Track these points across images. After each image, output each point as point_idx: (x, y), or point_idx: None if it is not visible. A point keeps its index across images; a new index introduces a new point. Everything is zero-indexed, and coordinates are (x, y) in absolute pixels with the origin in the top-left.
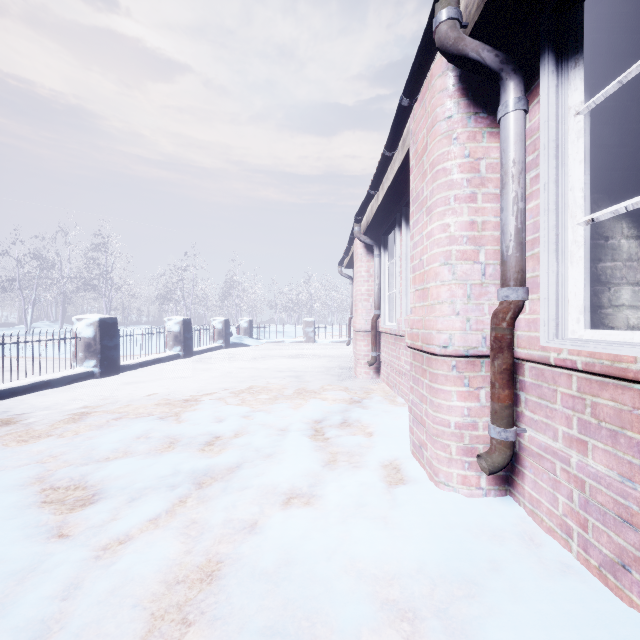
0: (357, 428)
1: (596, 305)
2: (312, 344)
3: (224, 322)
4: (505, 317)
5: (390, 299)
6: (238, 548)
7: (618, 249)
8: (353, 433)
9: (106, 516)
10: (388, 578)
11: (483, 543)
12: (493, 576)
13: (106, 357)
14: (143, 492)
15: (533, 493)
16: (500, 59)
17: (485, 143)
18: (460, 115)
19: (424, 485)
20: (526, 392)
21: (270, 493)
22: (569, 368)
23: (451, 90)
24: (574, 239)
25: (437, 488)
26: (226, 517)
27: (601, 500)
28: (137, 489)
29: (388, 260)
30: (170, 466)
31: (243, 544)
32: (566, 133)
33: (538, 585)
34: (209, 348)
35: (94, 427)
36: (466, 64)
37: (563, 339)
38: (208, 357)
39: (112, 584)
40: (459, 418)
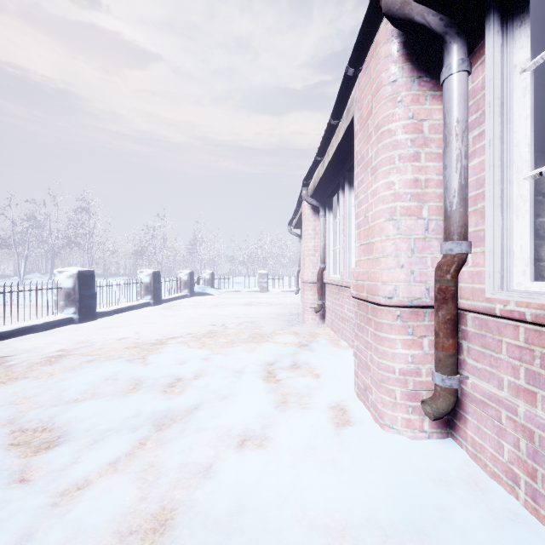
0: (306, 370)
1: (535, 258)
2: (265, 293)
3: (189, 274)
4: (449, 269)
5: (334, 254)
6: (192, 494)
7: None
8: (302, 375)
9: (68, 460)
10: (340, 528)
11: (430, 489)
12: (444, 526)
13: (84, 305)
14: (105, 434)
15: (476, 438)
16: (444, 22)
17: (428, 105)
18: (404, 79)
19: (370, 427)
20: (469, 341)
21: (225, 435)
22: (516, 319)
23: (396, 56)
24: (520, 193)
25: (382, 430)
26: (182, 461)
27: None
28: (100, 431)
29: (332, 219)
30: (133, 408)
31: (197, 490)
32: (511, 90)
33: (490, 537)
34: (176, 297)
35: (68, 369)
36: (411, 28)
37: (508, 291)
38: (175, 305)
39: (64, 536)
40: (403, 365)
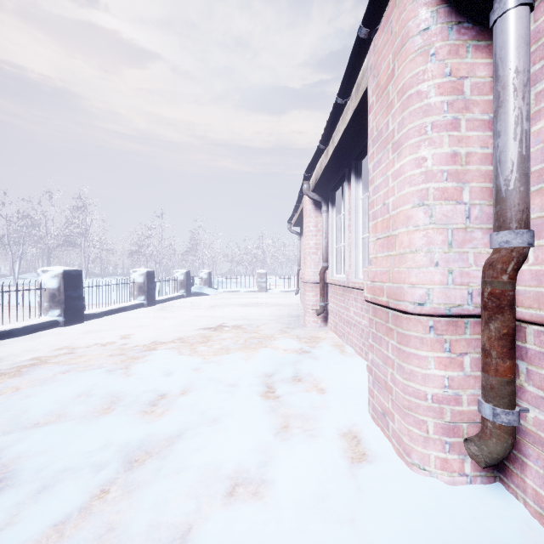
0: (309, 383)
1: None
2: (264, 293)
3: (185, 274)
4: (506, 268)
5: (337, 252)
6: None
7: None
8: (305, 390)
9: (0, 520)
10: None
11: None
12: None
13: (70, 307)
14: (60, 477)
15: (542, 492)
16: None
17: (470, 59)
18: (439, 25)
19: (393, 466)
20: (529, 362)
21: (211, 478)
22: None
23: None
24: None
25: (409, 471)
26: (152, 521)
27: None
28: (54, 472)
29: (335, 215)
30: (102, 436)
31: None
32: None
33: None
34: (171, 297)
35: (37, 383)
36: None
37: None
38: (170, 305)
39: None
40: (438, 389)
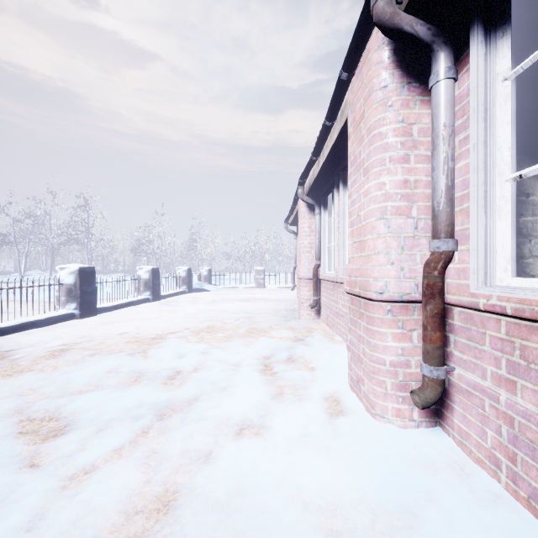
0: (301, 363)
1: (518, 255)
2: (262, 289)
3: (187, 271)
4: (436, 266)
5: (329, 251)
6: (193, 478)
7: (537, 205)
8: (298, 368)
9: (75, 447)
10: (332, 508)
11: (418, 473)
12: (429, 507)
13: (85, 301)
14: (110, 423)
15: (462, 426)
16: (432, 32)
17: (417, 110)
18: (395, 85)
19: (362, 417)
20: (455, 334)
21: (224, 424)
22: (498, 313)
23: (386, 62)
24: (502, 194)
25: (374, 420)
26: (183, 447)
27: (530, 437)
28: (104, 420)
29: (327, 217)
30: (135, 399)
31: (198, 474)
32: (494, 97)
33: (472, 516)
34: (174, 293)
35: (71, 363)
36: (401, 37)
37: (491, 286)
38: (173, 300)
39: (75, 515)
40: (394, 357)
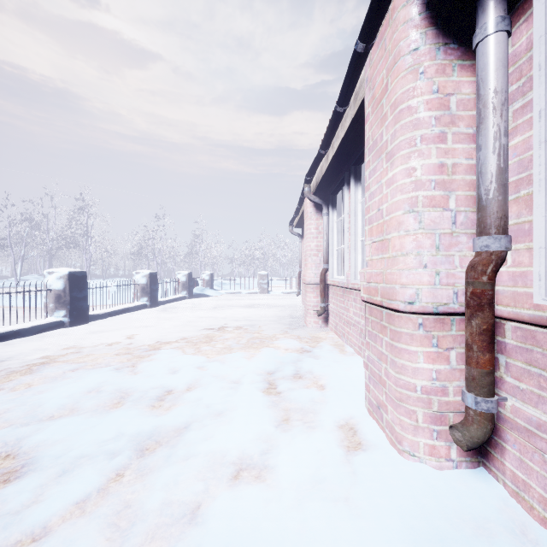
0: (309, 380)
1: None
2: (266, 295)
3: (188, 275)
4: (485, 270)
5: (338, 254)
6: None
7: None
8: (306, 386)
9: (27, 498)
10: None
11: (468, 541)
12: None
13: (75, 308)
14: (78, 463)
15: (518, 473)
16: None
17: (456, 77)
18: (428, 46)
19: (386, 453)
20: (507, 355)
21: (218, 464)
22: None
23: (417, 19)
24: None
25: (401, 457)
26: (165, 499)
27: None
28: (72, 458)
29: (336, 218)
30: (114, 428)
31: (180, 543)
32: None
33: None
34: (174, 298)
35: (48, 380)
36: None
37: None
38: (172, 307)
39: None
40: (426, 382)
